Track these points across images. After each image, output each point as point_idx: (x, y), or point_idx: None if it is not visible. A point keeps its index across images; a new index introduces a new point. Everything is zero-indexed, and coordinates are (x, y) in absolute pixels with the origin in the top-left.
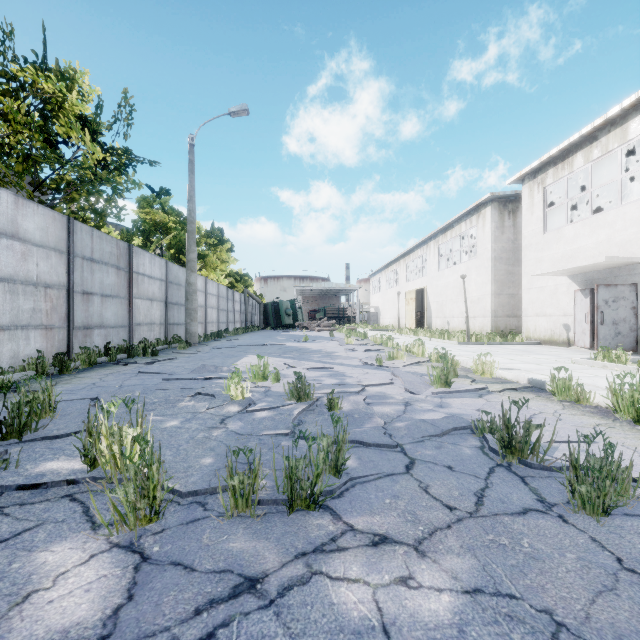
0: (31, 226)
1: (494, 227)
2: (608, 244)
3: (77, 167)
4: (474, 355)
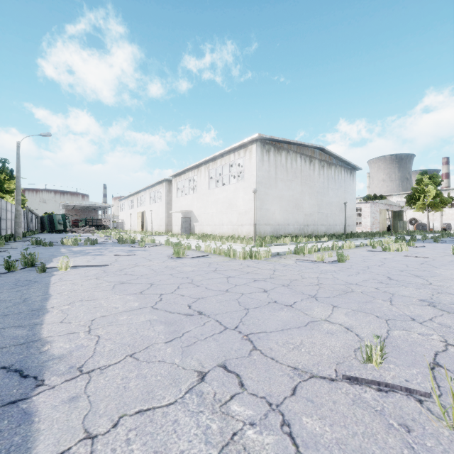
0: None
1: (167, 191)
2: (187, 205)
3: None
4: None
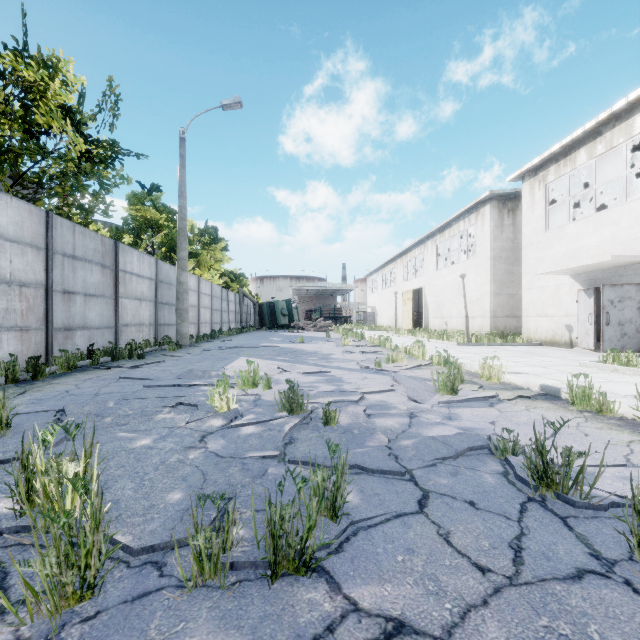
0: (3, 220)
1: (493, 226)
2: (613, 242)
3: (59, 159)
4: (476, 357)
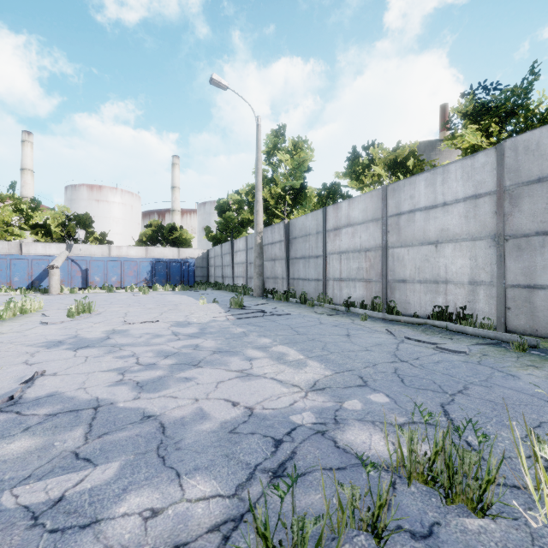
0: None
1: None
2: None
3: None
4: None
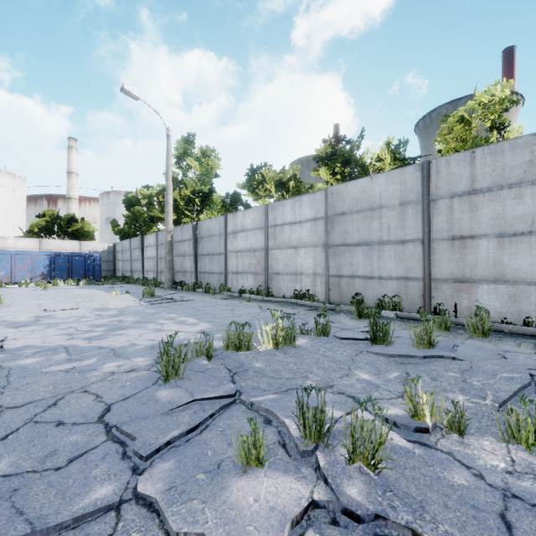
0: None
1: None
2: None
3: None
4: None
